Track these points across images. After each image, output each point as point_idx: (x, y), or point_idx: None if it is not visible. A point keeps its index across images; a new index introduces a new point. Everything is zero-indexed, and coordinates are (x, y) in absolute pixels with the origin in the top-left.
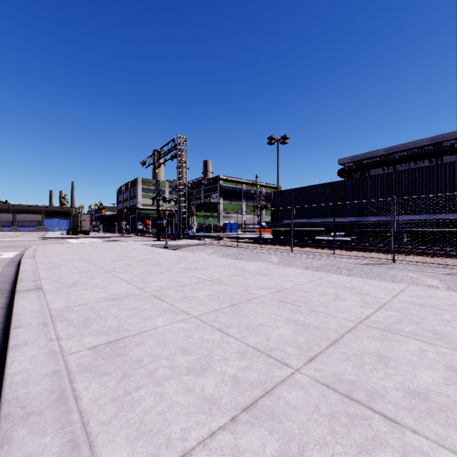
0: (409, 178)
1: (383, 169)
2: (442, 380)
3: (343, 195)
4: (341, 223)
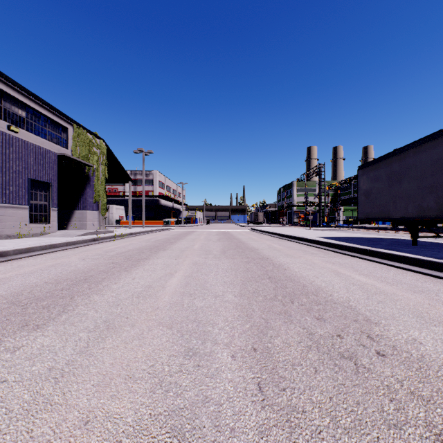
0: None
1: None
2: (332, 236)
3: None
4: None
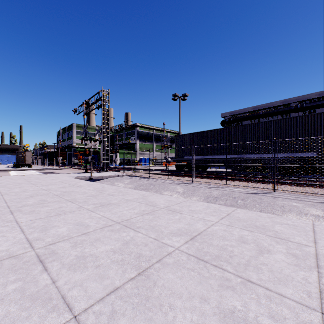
0: (276, 126)
1: (251, 121)
2: None
3: (229, 138)
4: (227, 159)
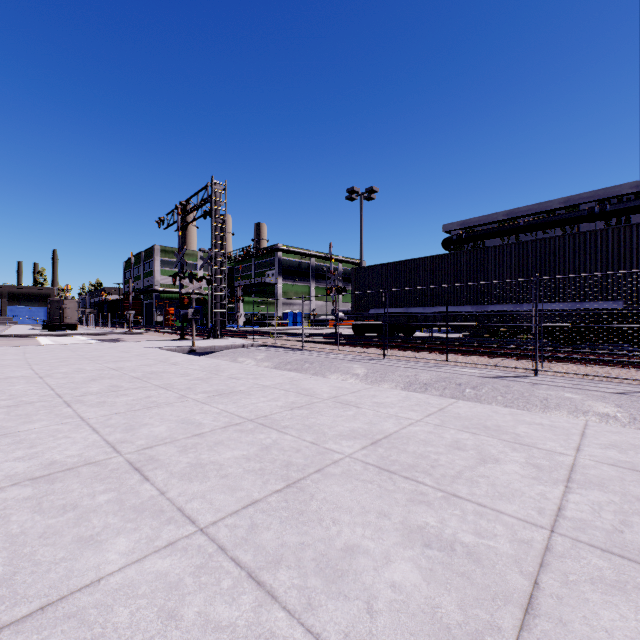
0: (546, 251)
1: (503, 240)
2: None
3: (455, 273)
4: (452, 313)
